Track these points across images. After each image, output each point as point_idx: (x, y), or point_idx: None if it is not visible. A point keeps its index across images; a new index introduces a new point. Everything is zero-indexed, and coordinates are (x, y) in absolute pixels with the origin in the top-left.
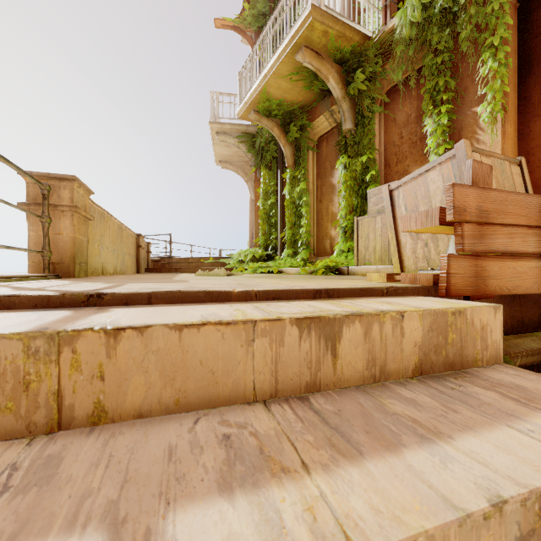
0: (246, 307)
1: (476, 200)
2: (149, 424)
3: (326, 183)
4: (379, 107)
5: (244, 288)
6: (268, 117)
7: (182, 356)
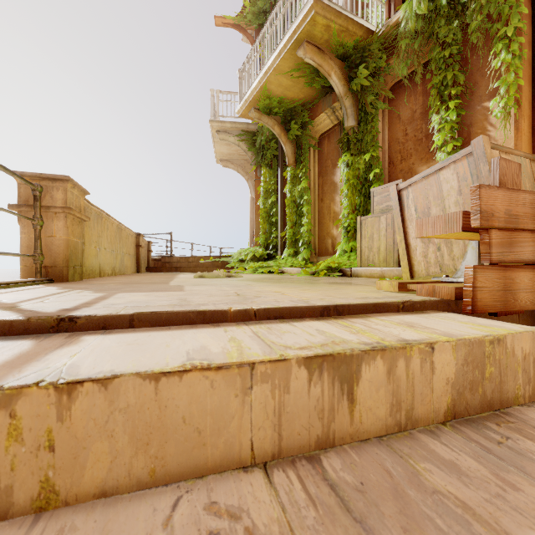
0: (243, 333)
1: (505, 203)
2: (112, 510)
3: (328, 181)
4: (382, 104)
5: (242, 306)
6: (268, 114)
7: (158, 413)
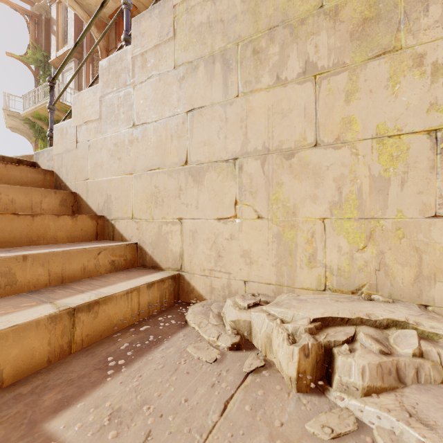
0: None
1: None
2: None
3: None
4: None
5: None
6: (40, 120)
7: None
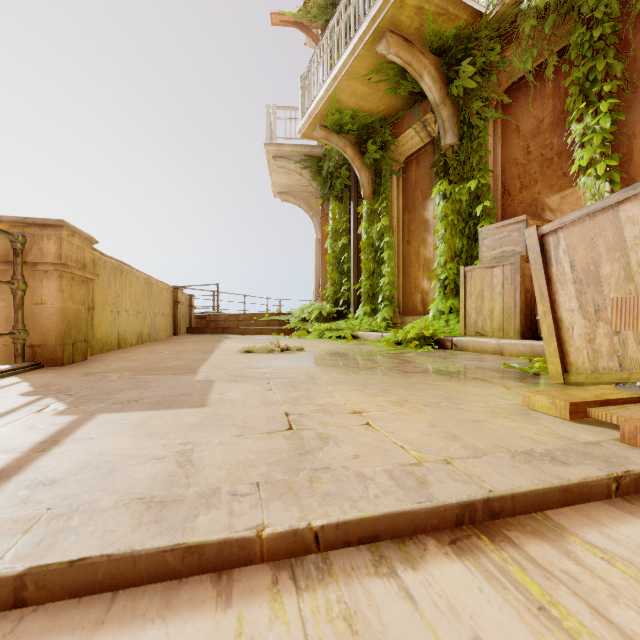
0: None
1: None
2: None
3: (416, 218)
4: (494, 112)
5: (288, 518)
6: (338, 133)
7: None
